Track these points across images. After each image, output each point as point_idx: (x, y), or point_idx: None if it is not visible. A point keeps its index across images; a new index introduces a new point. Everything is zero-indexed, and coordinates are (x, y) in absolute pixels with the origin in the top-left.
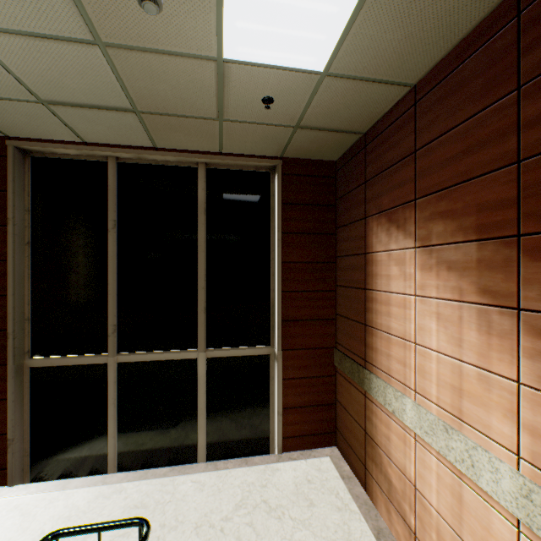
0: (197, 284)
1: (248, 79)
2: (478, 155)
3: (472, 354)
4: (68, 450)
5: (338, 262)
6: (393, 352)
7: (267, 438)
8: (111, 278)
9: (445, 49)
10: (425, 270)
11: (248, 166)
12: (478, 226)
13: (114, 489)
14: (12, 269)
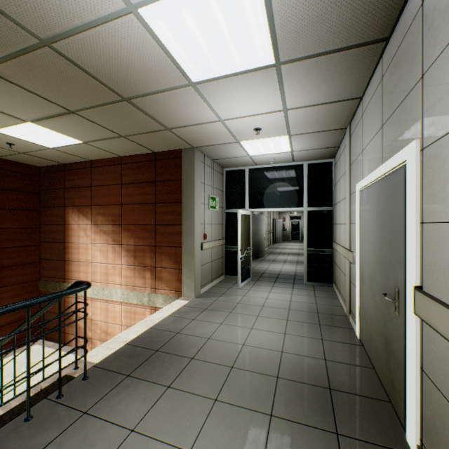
0: None
1: (5, 137)
2: (113, 198)
3: (111, 260)
4: None
5: (43, 228)
6: (82, 269)
7: None
8: None
9: (103, 158)
10: (96, 234)
11: None
12: (113, 220)
13: None
14: None
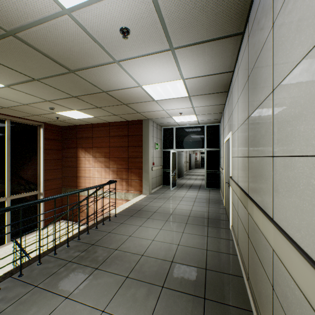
0: (5, 169)
1: (58, 115)
2: (105, 144)
3: (104, 176)
4: None
5: (64, 159)
6: (87, 181)
7: (37, 225)
8: None
9: (99, 123)
10: (95, 162)
11: (29, 123)
12: (104, 155)
13: None
14: None
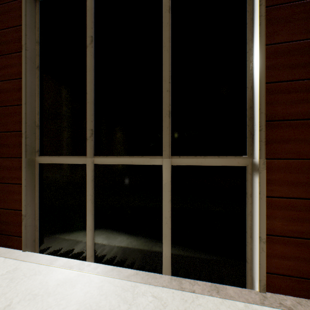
0: (161, 89)
1: None
2: None
3: None
4: (61, 233)
5: None
6: None
7: (242, 267)
8: (88, 88)
9: None
10: None
11: None
12: None
13: (82, 278)
14: (24, 84)
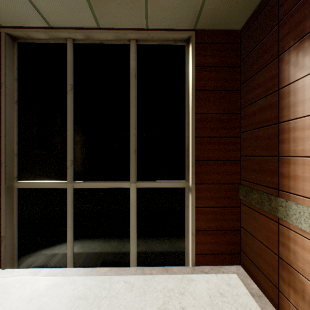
0: (129, 132)
1: None
2: None
3: None
4: (41, 248)
5: (243, 112)
6: None
7: (183, 253)
8: (69, 126)
9: None
10: None
11: (167, 41)
12: None
13: (67, 280)
14: (4, 118)
